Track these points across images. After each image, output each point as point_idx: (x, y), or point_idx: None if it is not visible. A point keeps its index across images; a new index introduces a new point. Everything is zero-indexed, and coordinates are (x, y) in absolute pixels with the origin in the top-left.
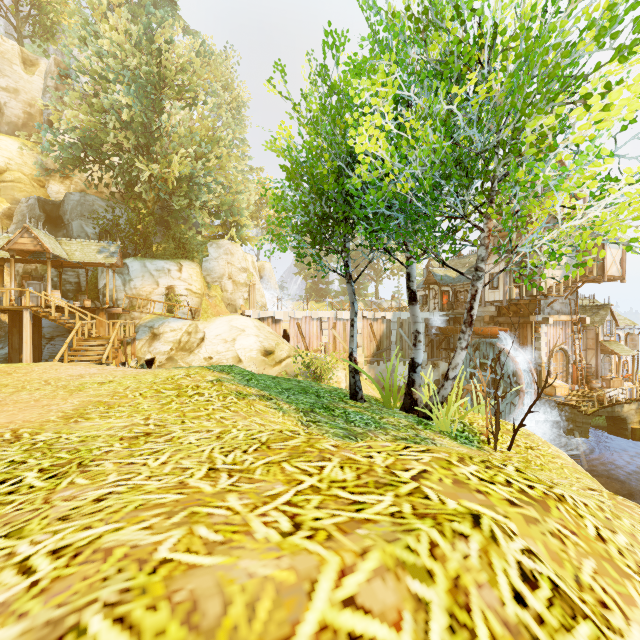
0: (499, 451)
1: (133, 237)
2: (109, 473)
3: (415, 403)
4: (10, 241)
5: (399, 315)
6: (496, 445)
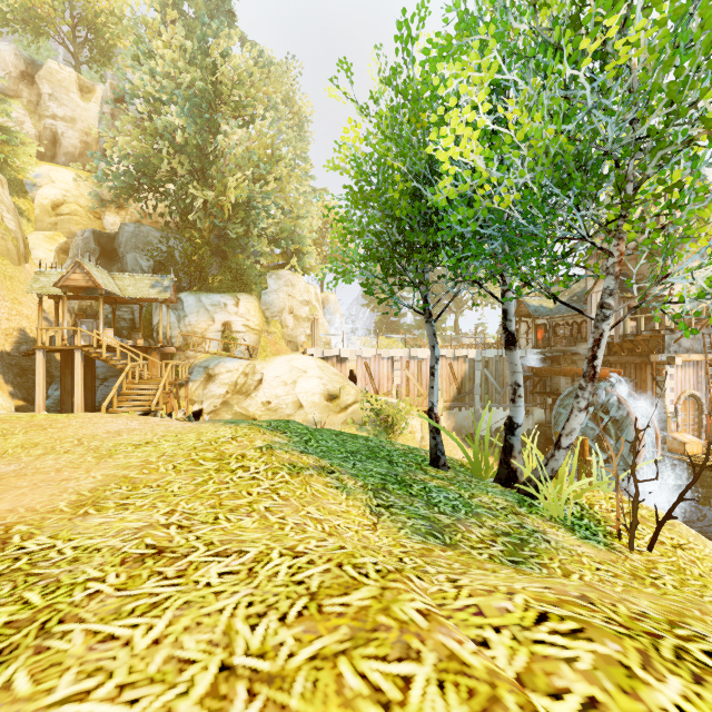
0: (636, 551)
1: (188, 269)
2: (67, 666)
3: (514, 474)
4: (62, 277)
5: (484, 353)
6: (632, 543)
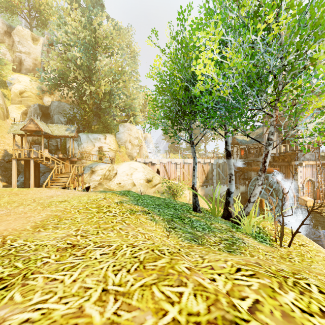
0: (283, 247)
1: (82, 122)
2: (36, 290)
3: (230, 214)
4: (24, 126)
5: (217, 161)
6: (281, 243)
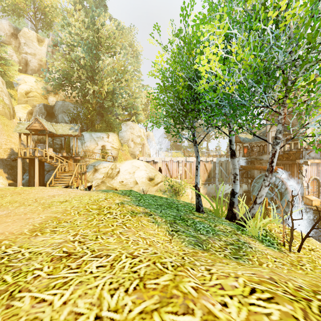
0: (292, 252)
1: (86, 121)
2: (20, 316)
3: (234, 215)
4: (29, 125)
5: (220, 159)
6: (290, 248)
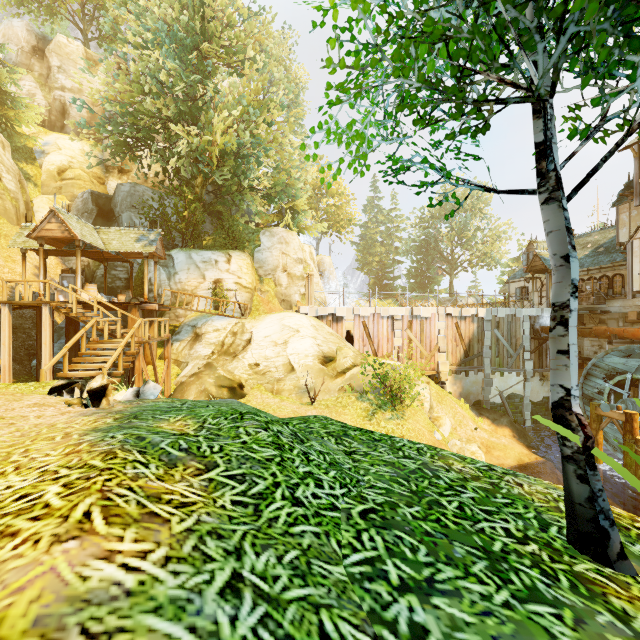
0: None
1: (179, 226)
2: None
3: None
4: (37, 227)
5: (495, 312)
6: None
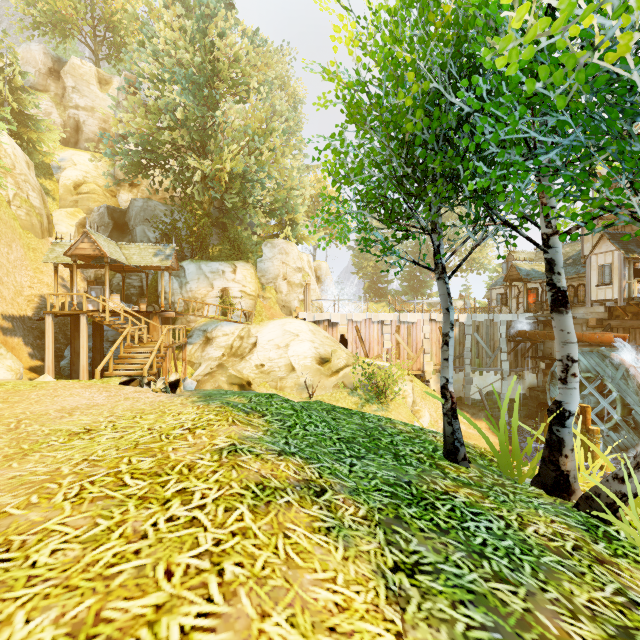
0: None
1: (190, 239)
2: None
3: (565, 479)
4: (72, 246)
5: (474, 317)
6: None
